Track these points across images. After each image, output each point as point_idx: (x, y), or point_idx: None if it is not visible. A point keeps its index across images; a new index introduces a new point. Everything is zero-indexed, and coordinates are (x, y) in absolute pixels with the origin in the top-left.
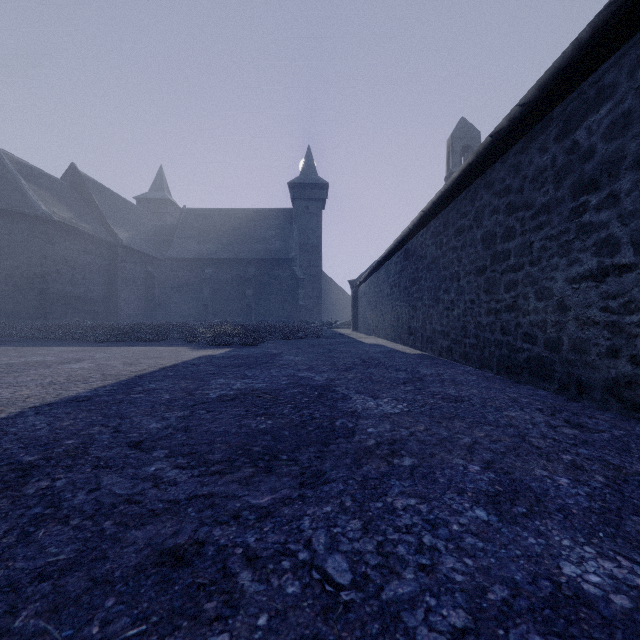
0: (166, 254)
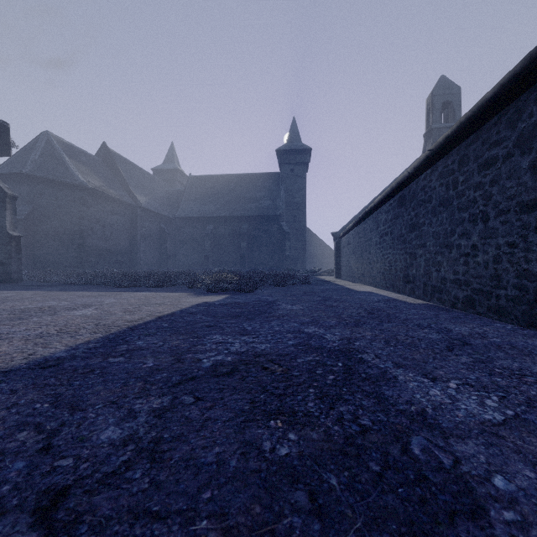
0: (176, 214)
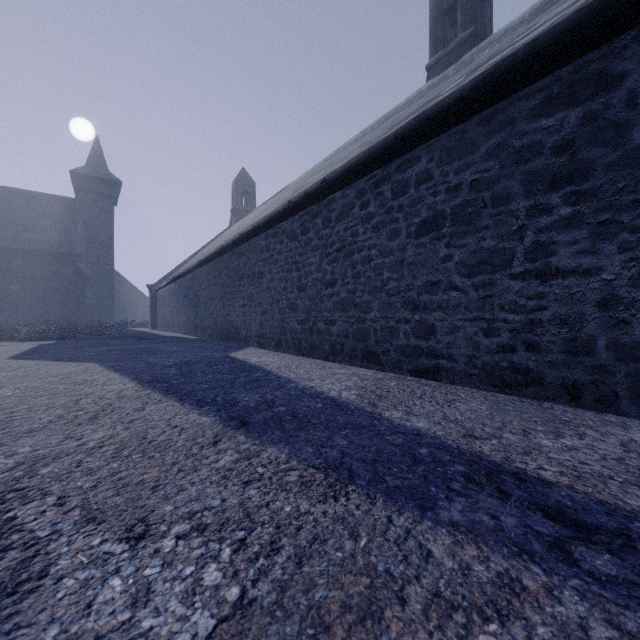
0: None
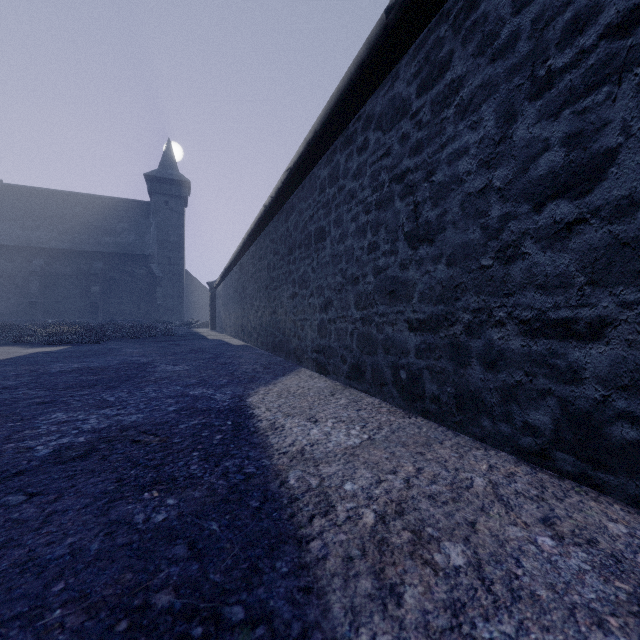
0: None
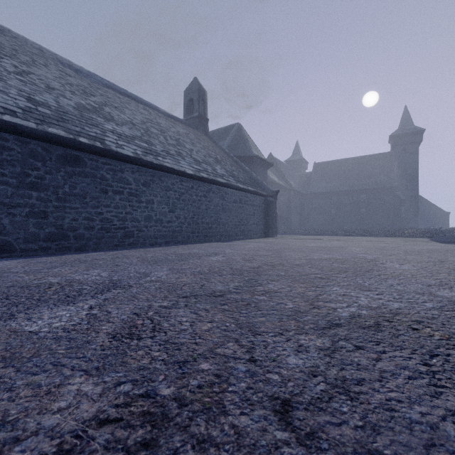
0: (308, 191)
